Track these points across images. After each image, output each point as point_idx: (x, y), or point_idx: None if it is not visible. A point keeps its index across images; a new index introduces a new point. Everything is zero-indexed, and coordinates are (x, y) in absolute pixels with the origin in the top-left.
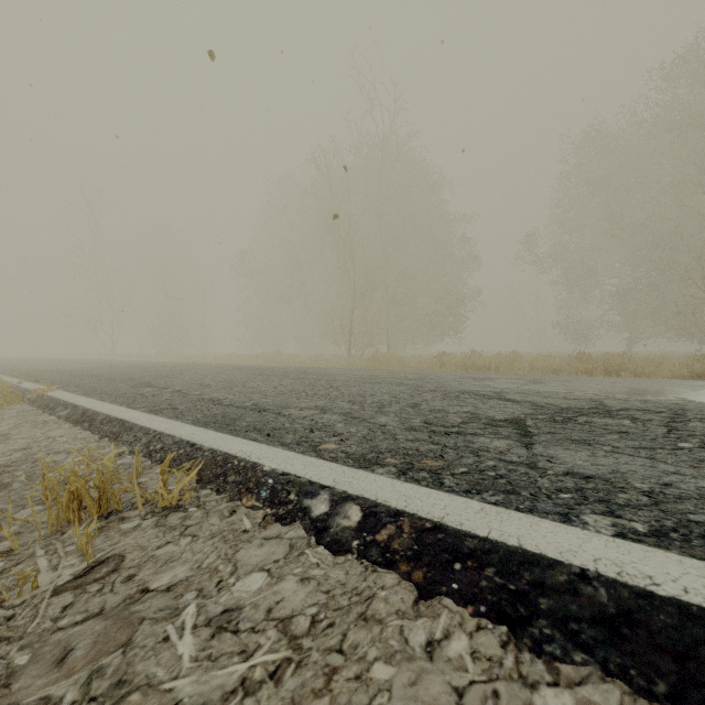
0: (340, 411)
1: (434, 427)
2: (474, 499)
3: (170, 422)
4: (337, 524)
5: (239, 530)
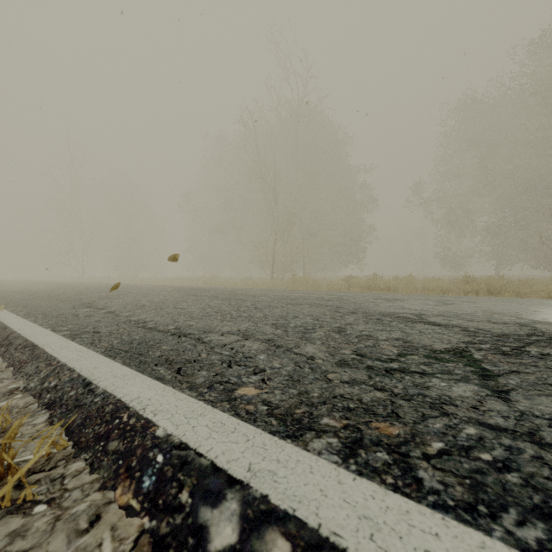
0: (263, 337)
1: (370, 362)
2: (494, 536)
3: (80, 350)
4: None
5: None
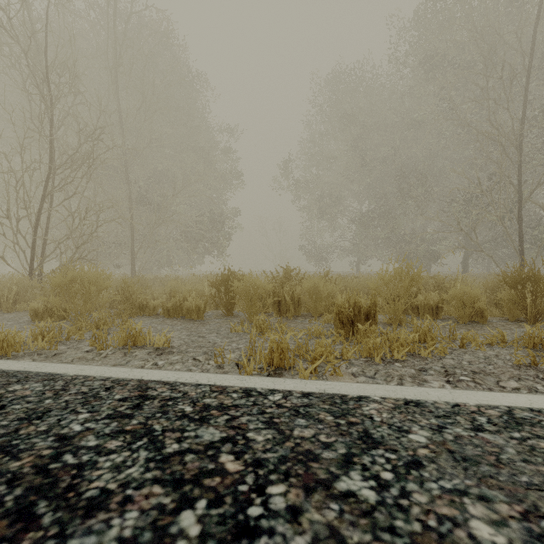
0: None
1: None
2: None
3: None
4: None
5: None
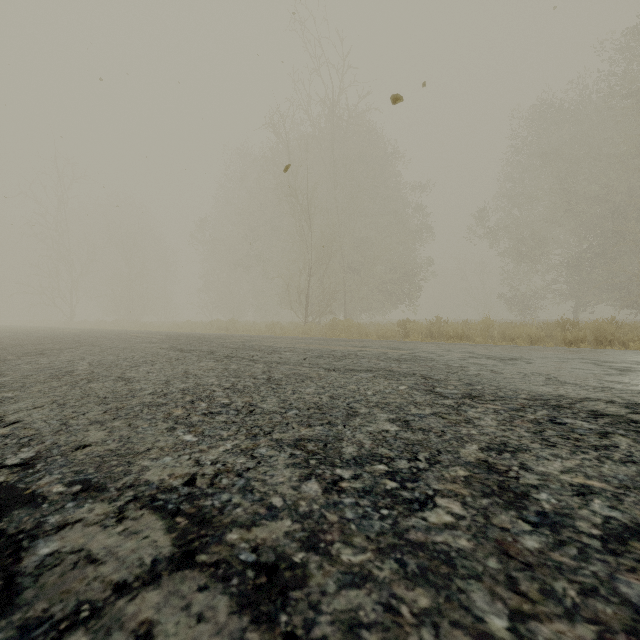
0: (253, 540)
1: None
2: None
3: None
4: None
5: None
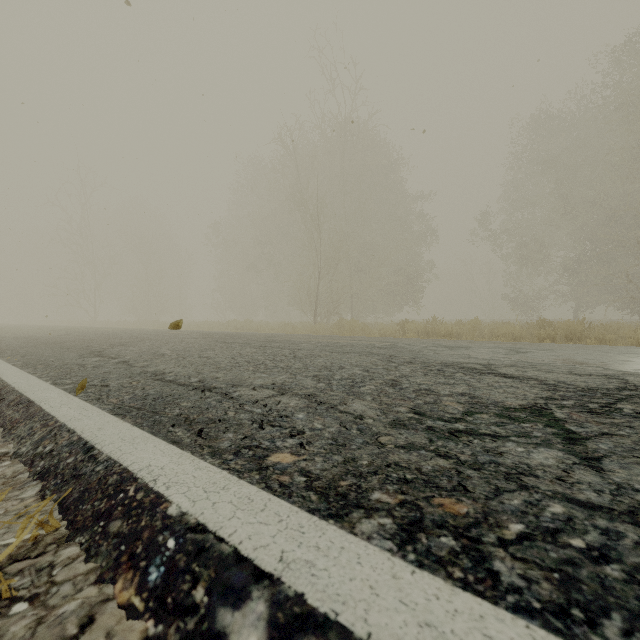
0: (302, 391)
1: (430, 422)
2: None
3: (84, 407)
4: None
5: None
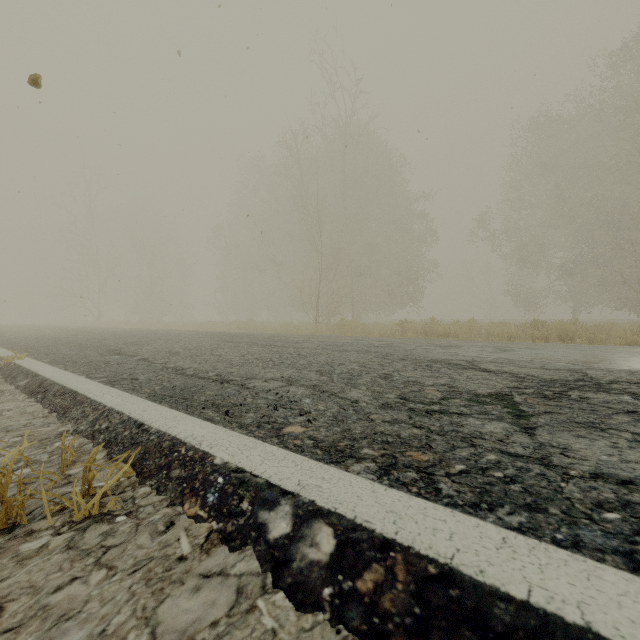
0: (308, 383)
1: (412, 404)
2: (488, 520)
3: (124, 395)
4: (302, 556)
5: (171, 558)
